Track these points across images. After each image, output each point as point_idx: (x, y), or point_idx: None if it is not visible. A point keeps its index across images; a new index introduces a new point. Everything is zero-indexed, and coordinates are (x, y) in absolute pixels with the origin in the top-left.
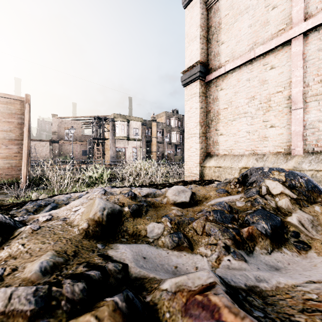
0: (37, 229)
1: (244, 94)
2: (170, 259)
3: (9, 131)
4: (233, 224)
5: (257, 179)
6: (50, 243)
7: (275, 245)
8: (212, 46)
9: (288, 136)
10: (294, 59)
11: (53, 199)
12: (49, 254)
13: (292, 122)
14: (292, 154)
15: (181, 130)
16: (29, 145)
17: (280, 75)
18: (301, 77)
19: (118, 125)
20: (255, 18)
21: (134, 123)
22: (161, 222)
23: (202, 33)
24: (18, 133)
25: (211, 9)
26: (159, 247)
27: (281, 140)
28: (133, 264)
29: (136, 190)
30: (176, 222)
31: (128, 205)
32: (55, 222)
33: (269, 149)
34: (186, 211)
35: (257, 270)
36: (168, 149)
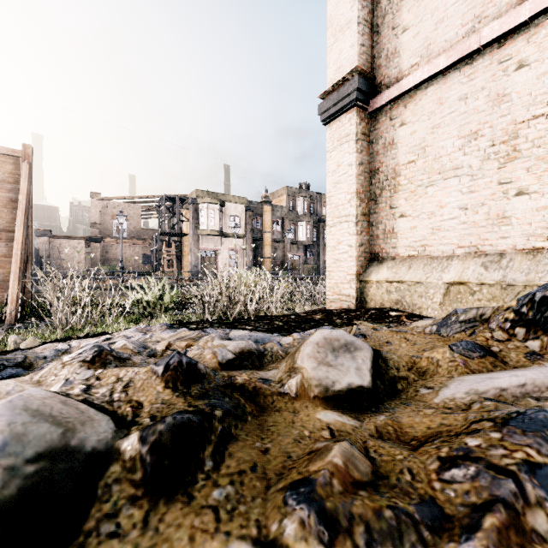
0: None
1: (453, 130)
2: None
3: None
4: None
5: None
6: None
7: None
8: (383, 38)
9: None
10: None
11: (24, 355)
12: None
13: None
14: None
15: (315, 219)
16: (30, 241)
17: (541, 79)
18: None
19: (204, 210)
20: None
21: (231, 206)
22: None
23: (361, 13)
24: (9, 218)
25: None
26: None
27: (544, 221)
28: None
29: (211, 342)
30: (362, 545)
31: (149, 418)
32: None
33: (514, 243)
34: (379, 442)
35: None
36: (292, 253)
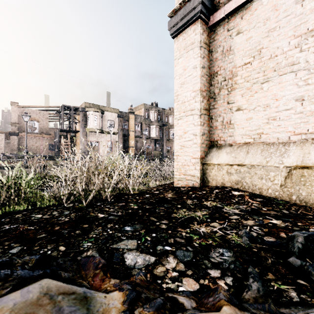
0: None
1: (289, 31)
2: None
3: None
4: None
5: None
6: None
7: None
8: None
9: None
10: None
11: None
12: None
13: None
14: None
15: (161, 124)
16: None
17: None
18: None
19: (90, 116)
20: None
21: (109, 114)
22: None
23: None
24: None
25: None
26: None
27: None
28: None
29: None
30: None
31: None
32: None
33: None
34: None
35: None
36: (147, 144)
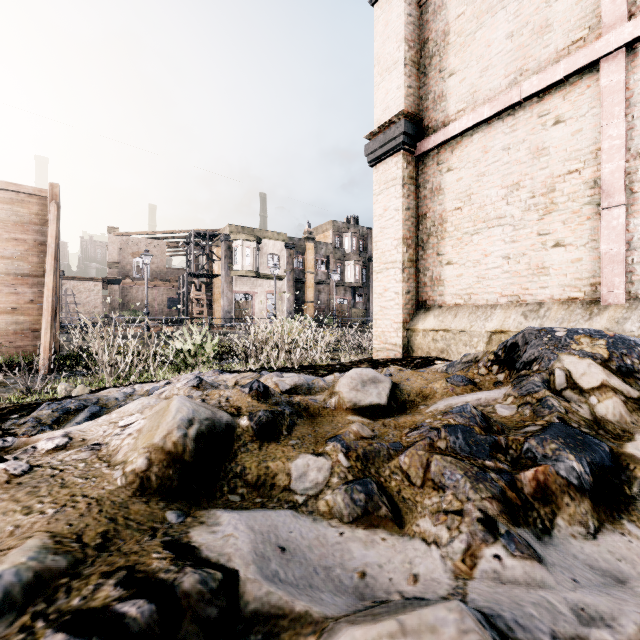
0: (22, 473)
1: (497, 179)
2: (347, 551)
3: (18, 258)
4: (496, 459)
5: (541, 354)
6: (44, 513)
7: (606, 514)
8: (430, 80)
9: (593, 265)
10: (606, 100)
11: (95, 397)
12: (30, 546)
13: (602, 234)
14: (602, 303)
15: (364, 258)
16: (57, 287)
17: (575, 136)
18: (621, 139)
19: (238, 248)
20: (521, 18)
21: (270, 243)
22: (325, 454)
23: (408, 54)
24: (36, 262)
25: (428, 4)
26: (319, 517)
27: (578, 273)
28: (251, 572)
29: (270, 379)
30: (361, 454)
31: (248, 413)
32: (70, 455)
33: (551, 293)
34: (382, 427)
35: (573, 586)
36: (338, 296)
